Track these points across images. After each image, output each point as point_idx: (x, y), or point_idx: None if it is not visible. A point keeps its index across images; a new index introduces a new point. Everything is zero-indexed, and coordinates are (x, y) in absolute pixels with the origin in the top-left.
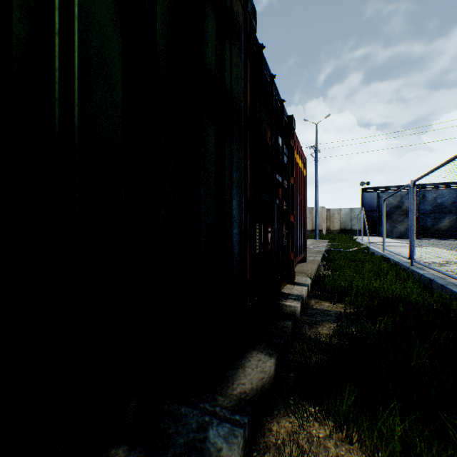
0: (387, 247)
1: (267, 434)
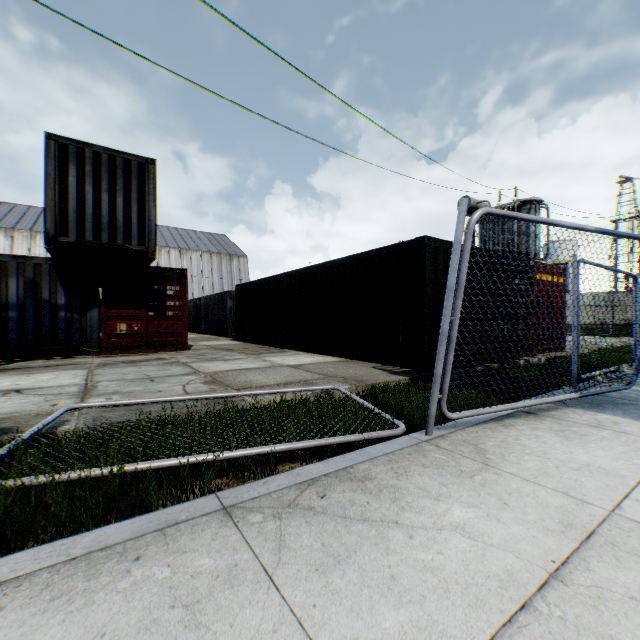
0: None
1: None
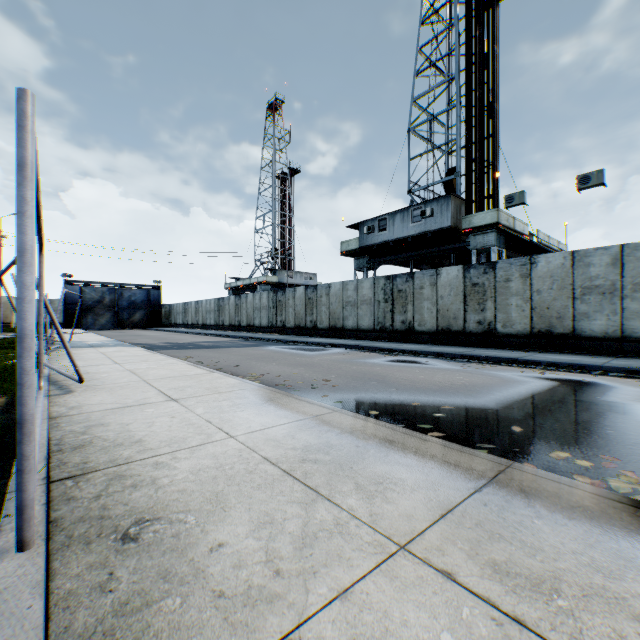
0: None
1: None
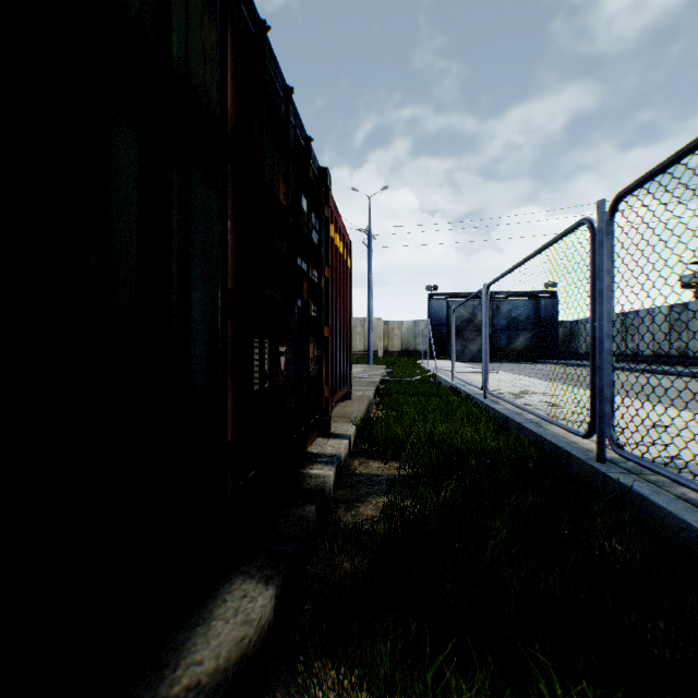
0: (458, 374)
1: None
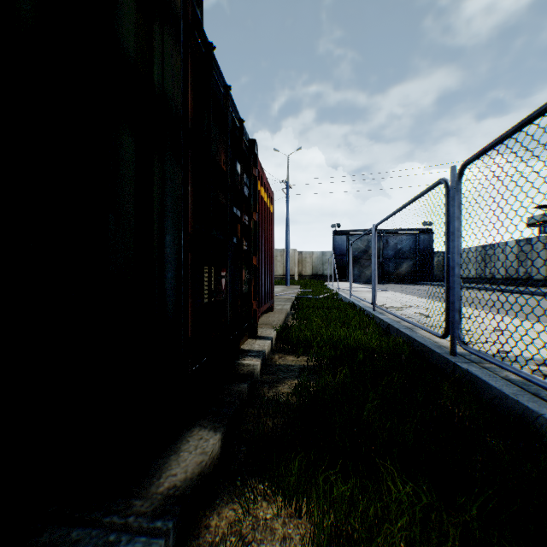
0: (355, 292)
1: (203, 533)
